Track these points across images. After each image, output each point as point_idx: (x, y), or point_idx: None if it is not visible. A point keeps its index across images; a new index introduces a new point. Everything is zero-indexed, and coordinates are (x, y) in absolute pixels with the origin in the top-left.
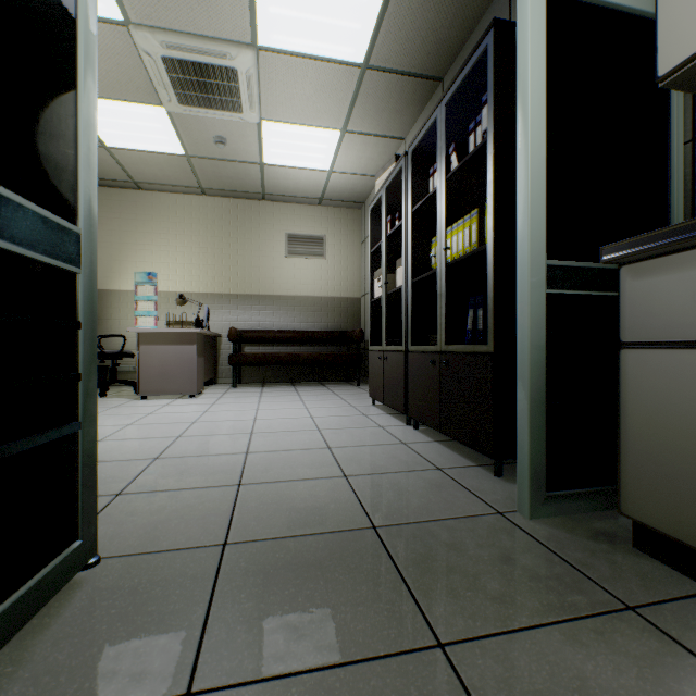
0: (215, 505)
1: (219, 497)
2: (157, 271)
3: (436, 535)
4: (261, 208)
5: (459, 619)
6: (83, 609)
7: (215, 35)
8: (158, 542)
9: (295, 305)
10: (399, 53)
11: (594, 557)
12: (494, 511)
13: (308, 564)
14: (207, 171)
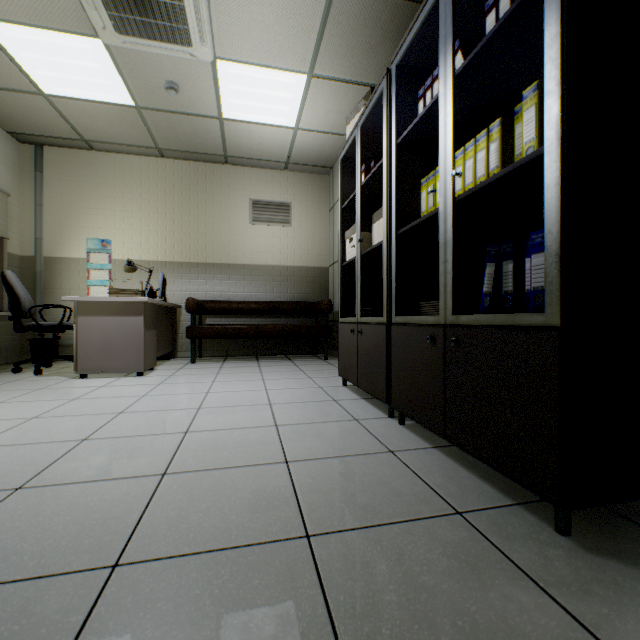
0: None
1: (53, 615)
2: (111, 237)
3: None
4: (224, 172)
5: None
6: None
7: None
8: None
9: (260, 274)
10: None
11: None
12: None
13: None
14: (161, 127)
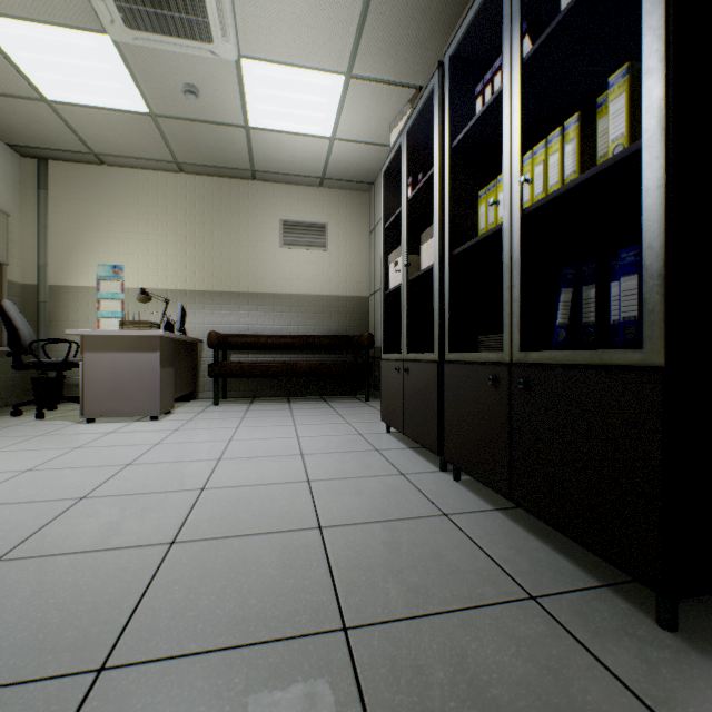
0: None
1: None
2: (124, 263)
3: None
4: (251, 189)
5: None
6: None
7: None
8: None
9: (291, 304)
10: None
11: None
12: None
13: None
14: (180, 137)
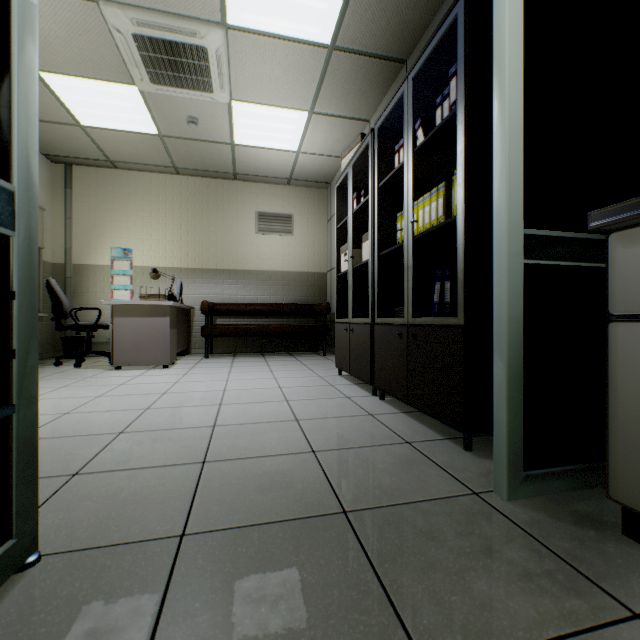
0: (177, 486)
1: (181, 477)
2: (132, 246)
3: (411, 521)
4: (232, 187)
5: (447, 635)
6: (7, 627)
7: (185, 13)
8: (109, 533)
9: (265, 279)
10: (365, 34)
11: (583, 547)
12: (469, 491)
13: (273, 561)
14: (180, 150)
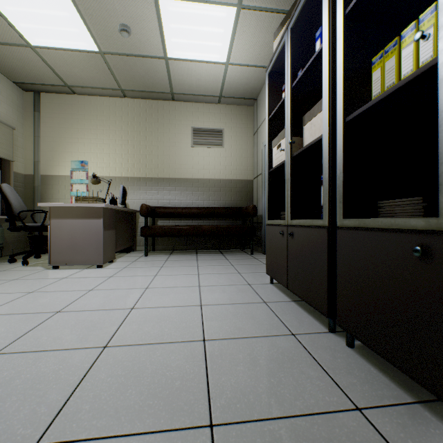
0: None
1: None
2: (88, 159)
3: None
4: (171, 107)
5: None
6: None
7: None
8: None
9: (199, 186)
10: None
11: None
12: None
13: None
14: (121, 70)
